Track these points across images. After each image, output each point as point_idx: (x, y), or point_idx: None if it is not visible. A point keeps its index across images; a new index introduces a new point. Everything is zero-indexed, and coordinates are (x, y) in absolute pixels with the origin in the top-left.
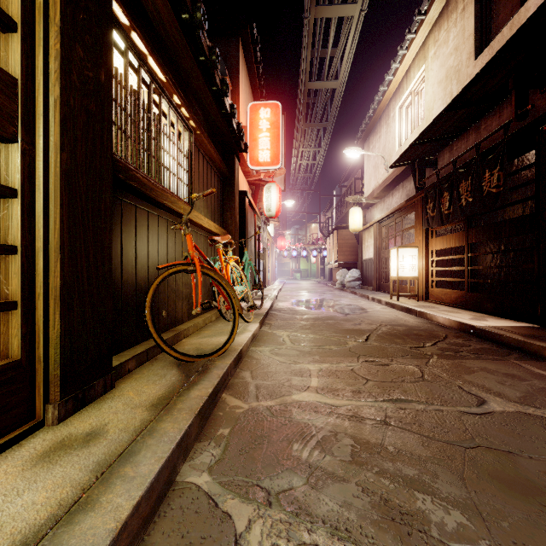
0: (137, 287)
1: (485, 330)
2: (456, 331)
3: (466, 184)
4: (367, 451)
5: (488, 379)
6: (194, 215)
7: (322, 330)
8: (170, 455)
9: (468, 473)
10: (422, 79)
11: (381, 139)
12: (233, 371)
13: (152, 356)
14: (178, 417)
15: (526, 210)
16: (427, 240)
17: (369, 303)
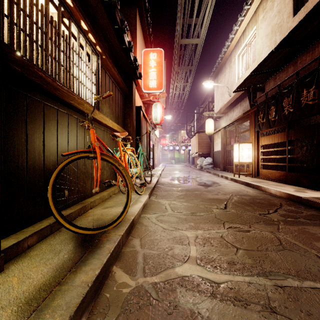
0: (45, 171)
1: (311, 200)
2: (286, 200)
3: (288, 100)
4: None
5: None
6: (99, 116)
7: (193, 199)
8: None
9: None
10: (254, 36)
11: (226, 76)
12: (125, 240)
13: (57, 228)
14: None
15: None
16: (258, 138)
17: (220, 179)
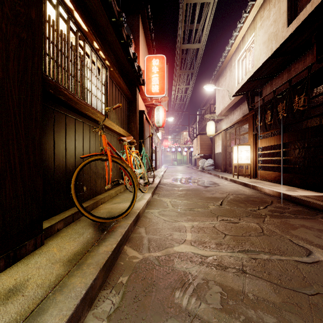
0: (67, 171)
1: (298, 198)
2: (278, 198)
3: (282, 105)
4: (233, 299)
5: (308, 233)
6: (108, 123)
7: (192, 198)
8: (73, 311)
9: (317, 321)
10: (252, 42)
11: (226, 80)
12: (133, 228)
13: (76, 218)
14: (86, 272)
15: (317, 122)
16: (256, 140)
17: (220, 179)
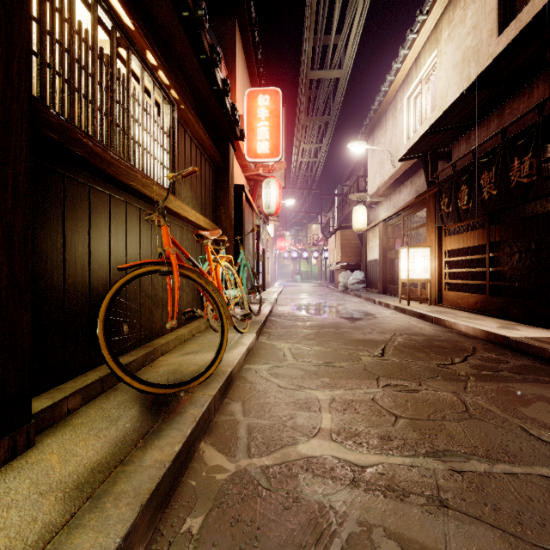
0: (92, 294)
1: (523, 342)
2: (484, 342)
3: (489, 175)
4: None
5: None
6: (176, 205)
7: (329, 341)
8: None
9: None
10: (434, 66)
11: (387, 133)
12: (218, 404)
13: (110, 385)
14: (111, 515)
15: (547, 206)
16: (440, 239)
17: (376, 307)
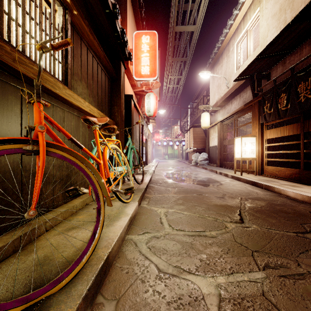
0: None
1: None
2: None
3: (305, 84)
4: None
5: None
6: (66, 92)
7: (195, 206)
8: None
9: None
10: (256, 19)
11: (223, 67)
12: None
13: None
14: None
15: None
16: (262, 131)
17: (219, 176)
